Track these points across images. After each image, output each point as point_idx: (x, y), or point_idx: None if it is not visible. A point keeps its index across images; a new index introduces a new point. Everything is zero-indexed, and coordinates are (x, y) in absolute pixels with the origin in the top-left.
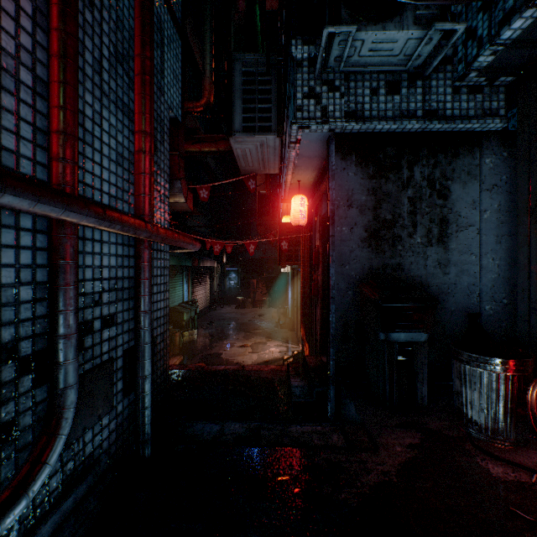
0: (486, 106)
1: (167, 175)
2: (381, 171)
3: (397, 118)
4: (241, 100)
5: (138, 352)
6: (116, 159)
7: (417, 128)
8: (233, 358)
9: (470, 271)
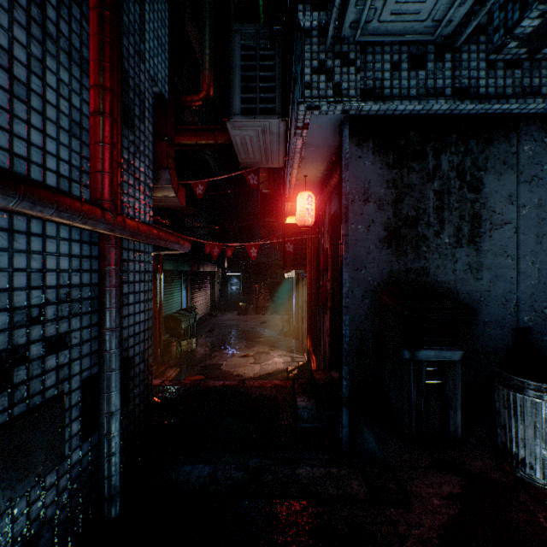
0: (526, 83)
1: (149, 161)
2: (402, 160)
3: (422, 97)
4: (239, 77)
5: (102, 382)
6: (69, 128)
7: (445, 110)
8: (234, 370)
9: (506, 276)
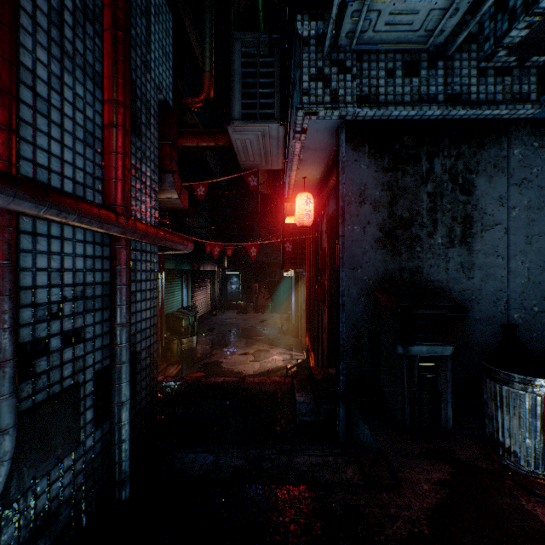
0: (515, 89)
1: (154, 165)
2: (397, 163)
3: (415, 103)
4: (240, 84)
5: (113, 374)
6: (83, 138)
7: (438, 115)
8: (234, 367)
9: (496, 275)
